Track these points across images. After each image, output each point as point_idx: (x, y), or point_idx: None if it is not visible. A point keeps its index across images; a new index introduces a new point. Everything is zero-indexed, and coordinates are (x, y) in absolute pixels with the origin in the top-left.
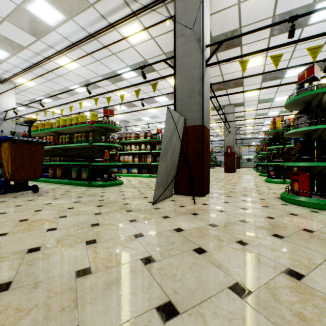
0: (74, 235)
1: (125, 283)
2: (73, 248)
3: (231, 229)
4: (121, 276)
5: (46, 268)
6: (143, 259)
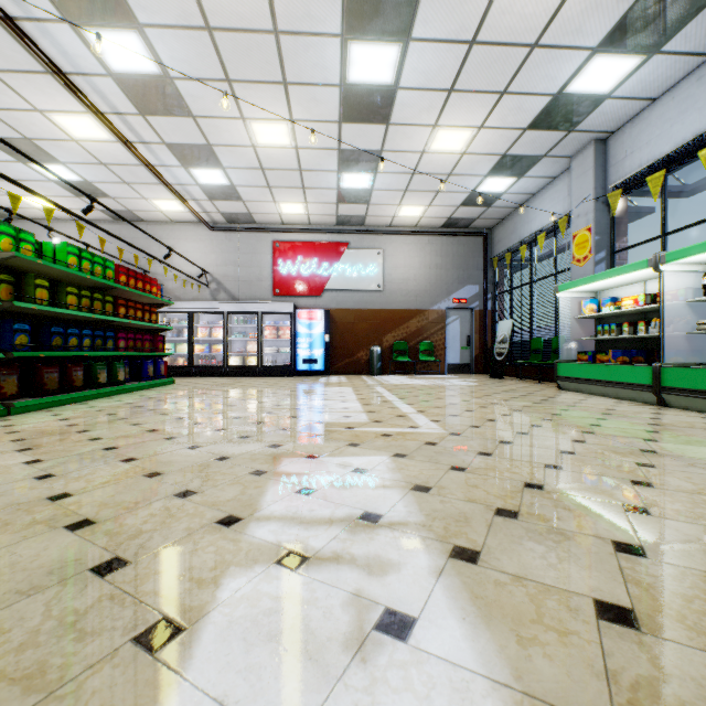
0: (6, 523)
1: (170, 459)
2: (87, 498)
3: (51, 443)
4: (160, 462)
5: (146, 491)
6: (127, 462)
